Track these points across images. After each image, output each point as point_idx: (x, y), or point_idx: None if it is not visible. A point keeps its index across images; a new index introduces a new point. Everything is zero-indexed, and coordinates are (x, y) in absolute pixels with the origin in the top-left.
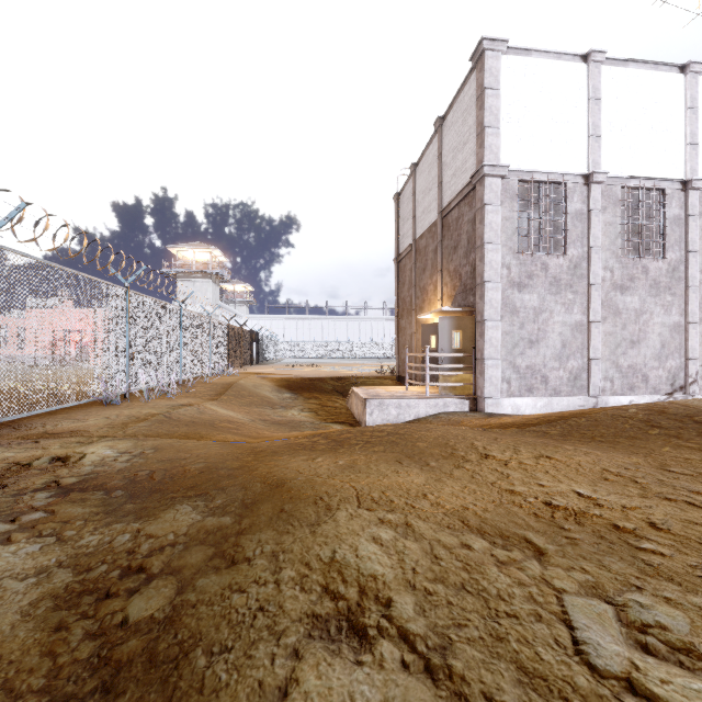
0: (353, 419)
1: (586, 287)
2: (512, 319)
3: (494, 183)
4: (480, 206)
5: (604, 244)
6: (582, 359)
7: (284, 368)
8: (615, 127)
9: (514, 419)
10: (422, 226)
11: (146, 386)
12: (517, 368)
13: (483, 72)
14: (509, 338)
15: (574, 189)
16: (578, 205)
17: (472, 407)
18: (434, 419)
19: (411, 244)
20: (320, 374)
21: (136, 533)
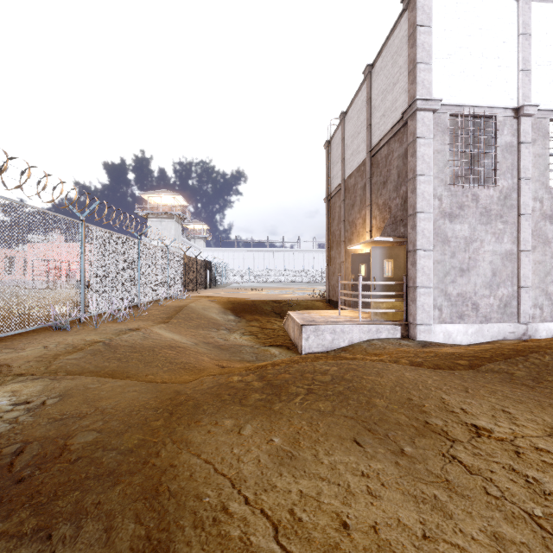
0: (290, 341)
1: (516, 217)
2: (444, 248)
3: (426, 117)
4: (412, 140)
5: (534, 175)
6: (512, 287)
7: (231, 291)
8: (545, 62)
9: (458, 351)
10: (351, 167)
11: (103, 310)
12: (448, 295)
13: (415, 11)
14: (440, 266)
15: (504, 122)
16: (508, 138)
17: (403, 333)
18: (369, 345)
19: (341, 183)
20: (261, 297)
21: None
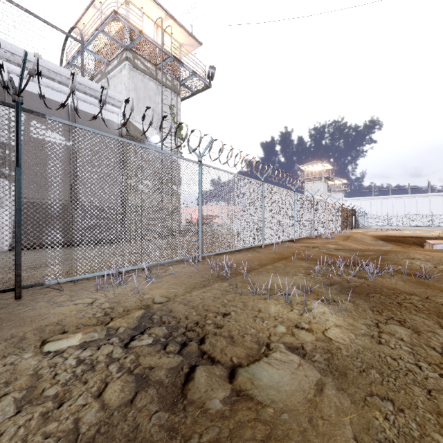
0: None
1: None
2: None
3: None
4: None
5: None
6: None
7: (375, 231)
8: None
9: None
10: None
11: (317, 234)
12: None
13: None
14: None
15: None
16: None
17: None
18: None
19: None
20: (403, 234)
21: (361, 253)
